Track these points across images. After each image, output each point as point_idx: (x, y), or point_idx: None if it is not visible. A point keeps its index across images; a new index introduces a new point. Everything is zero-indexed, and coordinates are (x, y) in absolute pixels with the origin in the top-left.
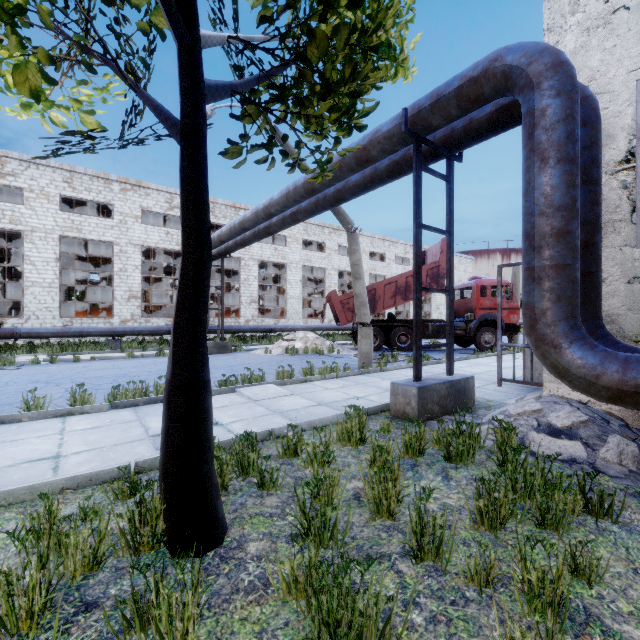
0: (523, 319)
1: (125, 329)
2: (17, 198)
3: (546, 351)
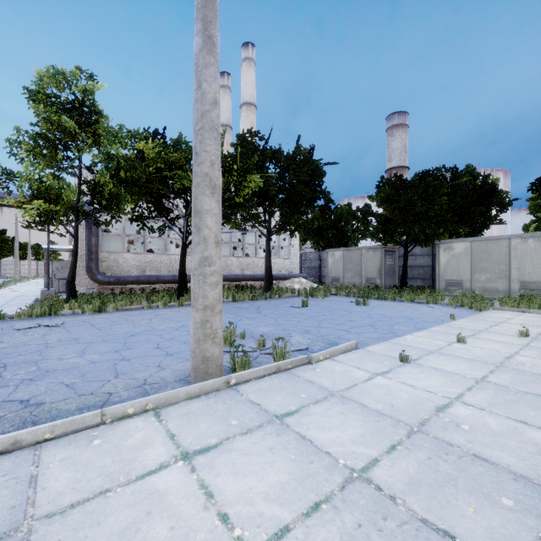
0: (88, 269)
1: None
2: None
3: (95, 276)
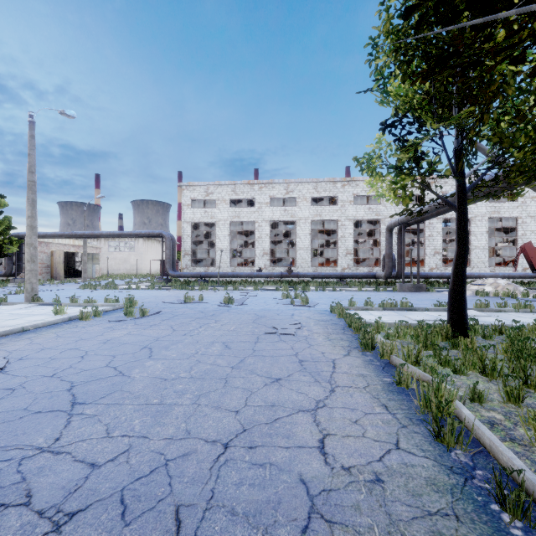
0: None
1: (348, 274)
2: (285, 201)
3: None
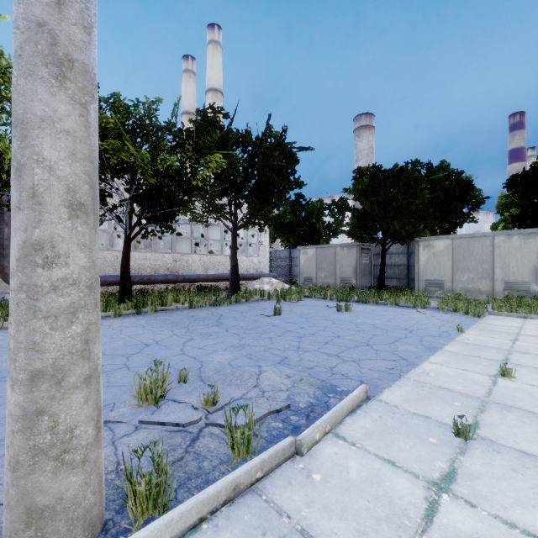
0: None
1: None
2: None
3: (8, 277)
